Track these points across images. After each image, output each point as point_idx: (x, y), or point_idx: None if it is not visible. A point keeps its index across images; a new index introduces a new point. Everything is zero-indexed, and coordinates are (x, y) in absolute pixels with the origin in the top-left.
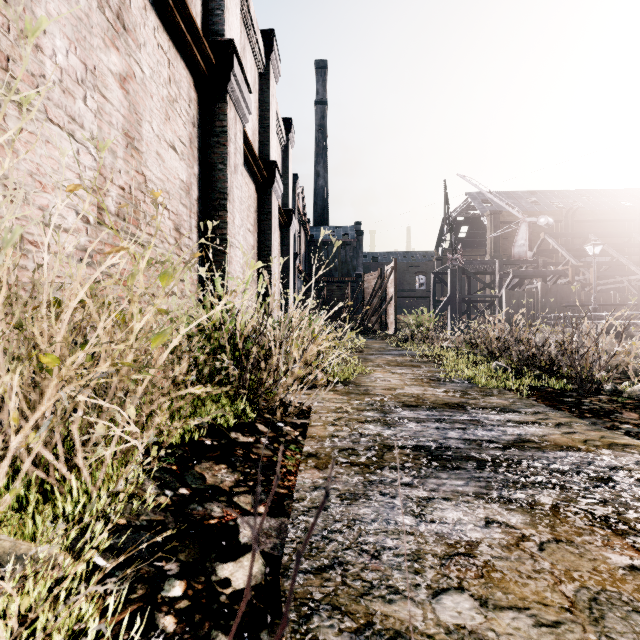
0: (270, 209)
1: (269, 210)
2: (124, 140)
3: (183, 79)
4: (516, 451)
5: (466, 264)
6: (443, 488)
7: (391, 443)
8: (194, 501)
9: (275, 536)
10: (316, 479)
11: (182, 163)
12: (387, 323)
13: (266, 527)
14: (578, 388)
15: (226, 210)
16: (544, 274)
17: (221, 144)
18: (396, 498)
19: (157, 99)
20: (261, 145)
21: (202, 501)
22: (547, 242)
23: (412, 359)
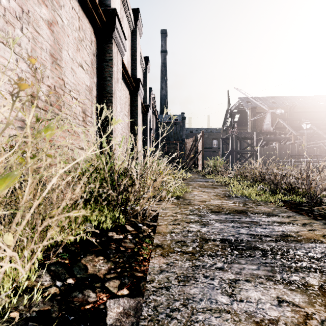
0: (137, 104)
1: (136, 104)
2: (51, 59)
3: (87, 29)
4: (284, 243)
5: (239, 134)
6: (244, 271)
7: (207, 237)
8: (76, 289)
9: (133, 315)
10: (161, 264)
11: (87, 75)
12: (198, 164)
13: (127, 307)
14: (309, 201)
15: (112, 102)
16: (279, 139)
17: (109, 66)
18: (214, 280)
19: (71, 38)
20: (132, 70)
21: (82, 288)
22: (280, 123)
23: (213, 184)
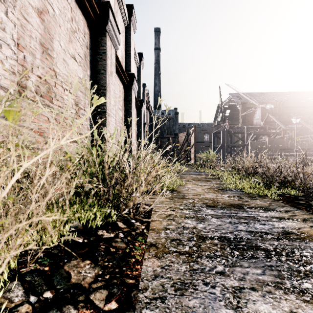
0: (131, 98)
1: (130, 99)
2: (41, 48)
3: (80, 21)
4: (287, 241)
5: (230, 128)
6: (248, 277)
7: (203, 234)
8: (54, 305)
9: None
10: (156, 267)
11: (80, 68)
12: (190, 158)
13: None
14: (305, 195)
15: (105, 95)
16: (269, 133)
17: (103, 59)
18: (215, 288)
19: (63, 28)
20: (126, 65)
21: (62, 304)
22: (269, 118)
23: (206, 177)
